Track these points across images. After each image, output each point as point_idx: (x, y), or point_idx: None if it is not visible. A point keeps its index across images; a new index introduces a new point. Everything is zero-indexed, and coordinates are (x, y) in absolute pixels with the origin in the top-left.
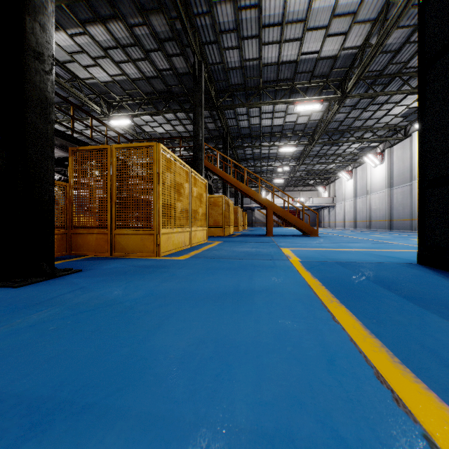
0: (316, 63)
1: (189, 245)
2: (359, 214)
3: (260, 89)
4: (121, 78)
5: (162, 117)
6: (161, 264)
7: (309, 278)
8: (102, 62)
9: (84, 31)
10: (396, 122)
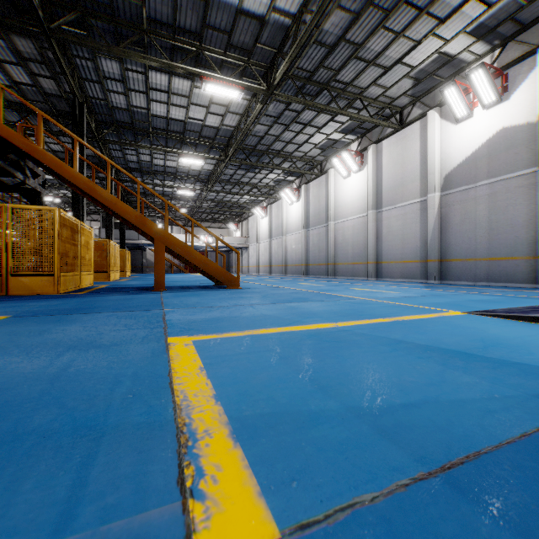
0: (236, 19)
1: None
2: (275, 257)
3: (144, 32)
4: None
5: None
6: None
7: None
8: None
9: None
10: (314, 154)
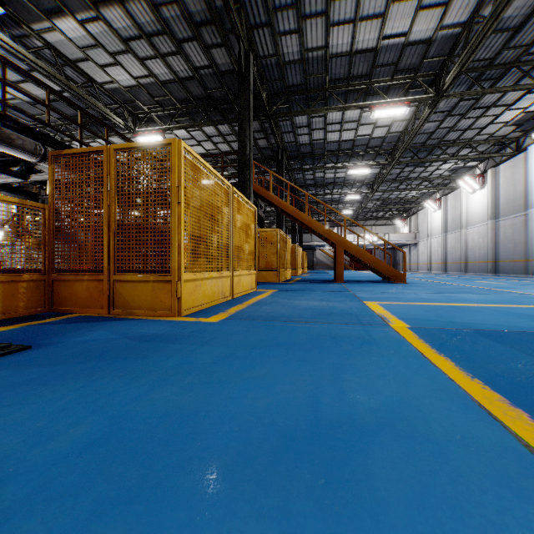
0: (403, 51)
1: (230, 297)
2: (451, 253)
3: (326, 90)
4: (147, 80)
5: (201, 132)
6: (176, 334)
7: (462, 378)
8: (122, 59)
9: (97, 16)
10: (504, 133)
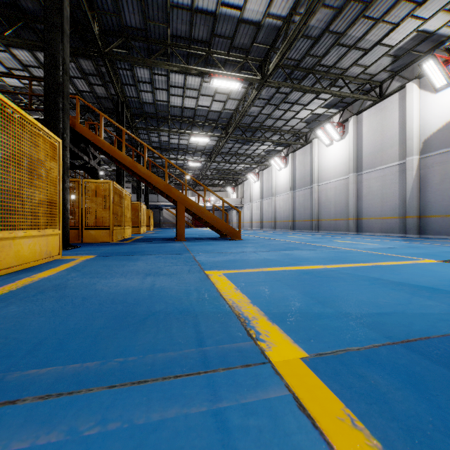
0: (238, 26)
1: None
2: (265, 215)
3: (168, 46)
4: None
5: (11, 56)
6: None
7: None
8: None
9: None
10: (300, 127)
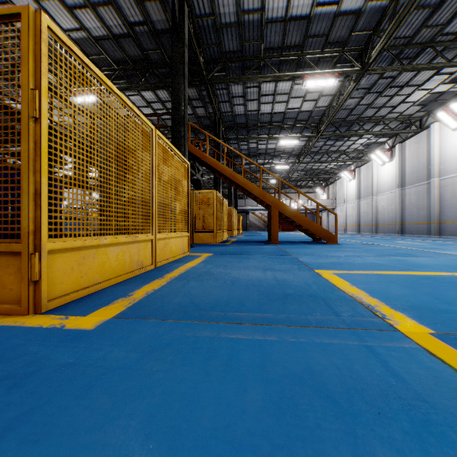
0: (334, 21)
1: (151, 266)
2: (363, 217)
3: (261, 59)
4: (79, 35)
5: (140, 98)
6: None
7: None
8: (48, 6)
9: None
10: (411, 112)
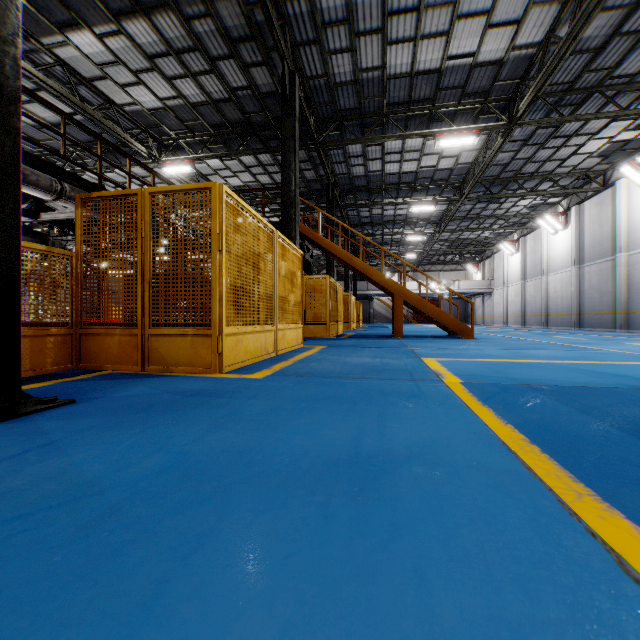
0: (470, 72)
1: (274, 353)
2: (530, 304)
3: (383, 116)
4: (175, 102)
5: (238, 162)
6: (220, 389)
7: (496, 424)
8: (147, 77)
9: (119, 30)
10: (589, 165)
